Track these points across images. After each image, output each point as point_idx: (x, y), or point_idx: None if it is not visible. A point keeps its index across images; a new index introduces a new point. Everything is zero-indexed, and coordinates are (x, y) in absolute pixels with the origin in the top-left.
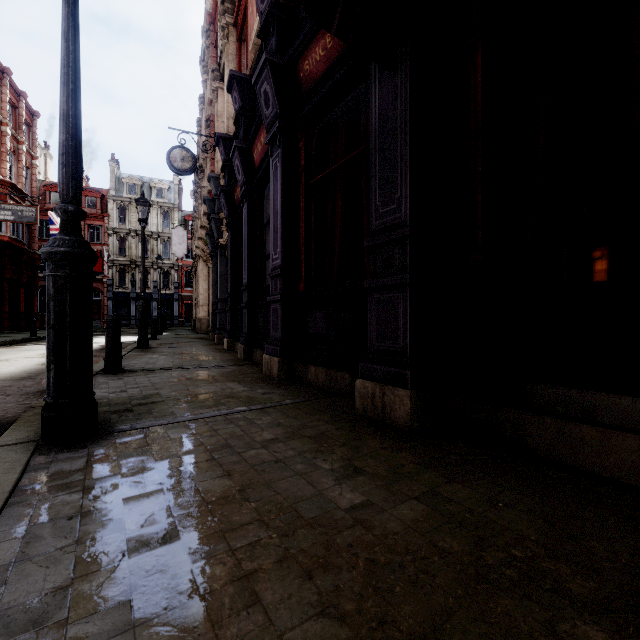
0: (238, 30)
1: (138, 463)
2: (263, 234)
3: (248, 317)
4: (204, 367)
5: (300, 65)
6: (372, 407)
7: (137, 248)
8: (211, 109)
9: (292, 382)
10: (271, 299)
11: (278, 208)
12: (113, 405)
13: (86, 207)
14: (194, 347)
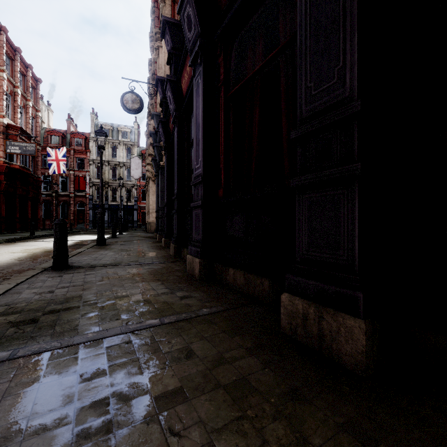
0: None
1: None
2: (190, 152)
3: (178, 221)
4: (138, 264)
5: None
6: (303, 330)
7: (109, 173)
8: (155, 66)
9: (212, 282)
10: (193, 205)
11: (199, 121)
12: (24, 312)
13: (75, 145)
14: (140, 244)
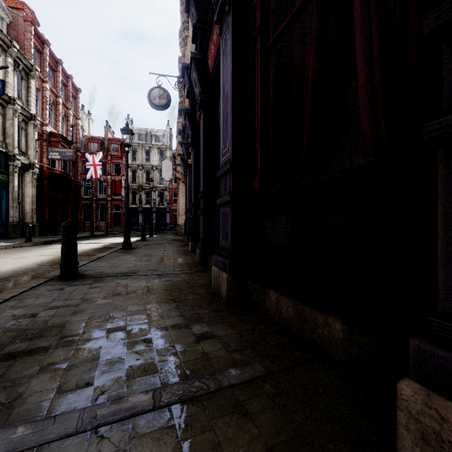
0: None
1: None
2: (217, 141)
3: (204, 223)
4: (156, 274)
5: None
6: None
7: (143, 177)
8: (184, 60)
9: (244, 308)
10: (220, 201)
11: (228, 90)
12: None
13: (112, 151)
14: (166, 248)
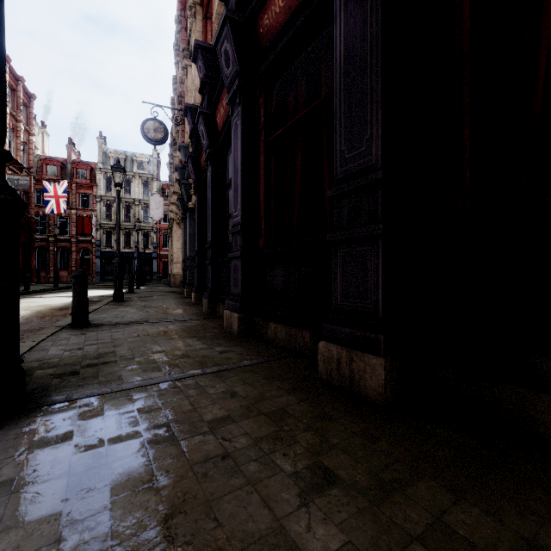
0: (204, 8)
1: (50, 458)
2: (226, 195)
3: (212, 273)
4: (168, 321)
5: (260, 20)
6: (337, 373)
7: (121, 213)
8: (182, 86)
9: (252, 338)
10: (231, 255)
11: (238, 165)
12: (61, 366)
13: (77, 178)
14: (165, 300)
